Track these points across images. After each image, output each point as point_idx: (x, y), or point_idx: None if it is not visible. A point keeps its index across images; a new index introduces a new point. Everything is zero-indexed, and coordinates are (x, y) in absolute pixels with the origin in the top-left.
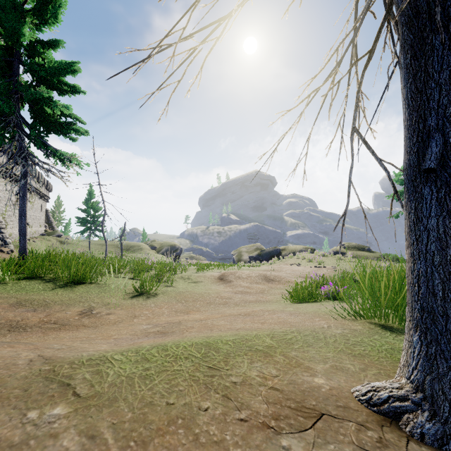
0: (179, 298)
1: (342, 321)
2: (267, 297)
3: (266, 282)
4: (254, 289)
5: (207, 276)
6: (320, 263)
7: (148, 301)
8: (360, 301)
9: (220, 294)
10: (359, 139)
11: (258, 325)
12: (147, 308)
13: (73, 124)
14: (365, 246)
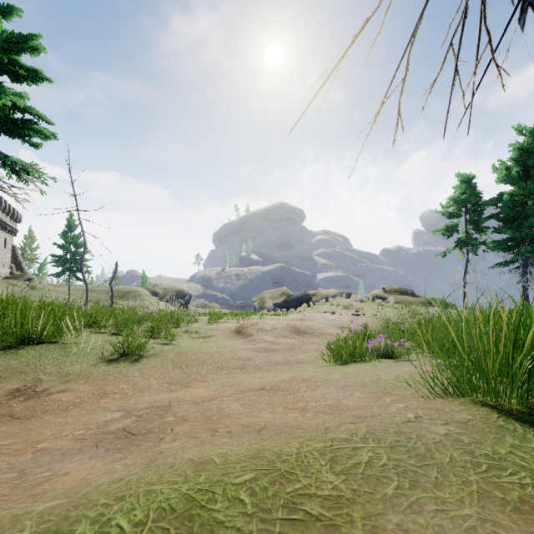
0: (178, 361)
1: (431, 403)
2: (299, 356)
3: (296, 336)
4: (282, 344)
5: (220, 329)
6: (358, 310)
7: (131, 368)
8: (421, 359)
9: (237, 354)
10: (473, 90)
11: (296, 416)
12: (127, 379)
13: (34, 123)
14: (408, 289)
